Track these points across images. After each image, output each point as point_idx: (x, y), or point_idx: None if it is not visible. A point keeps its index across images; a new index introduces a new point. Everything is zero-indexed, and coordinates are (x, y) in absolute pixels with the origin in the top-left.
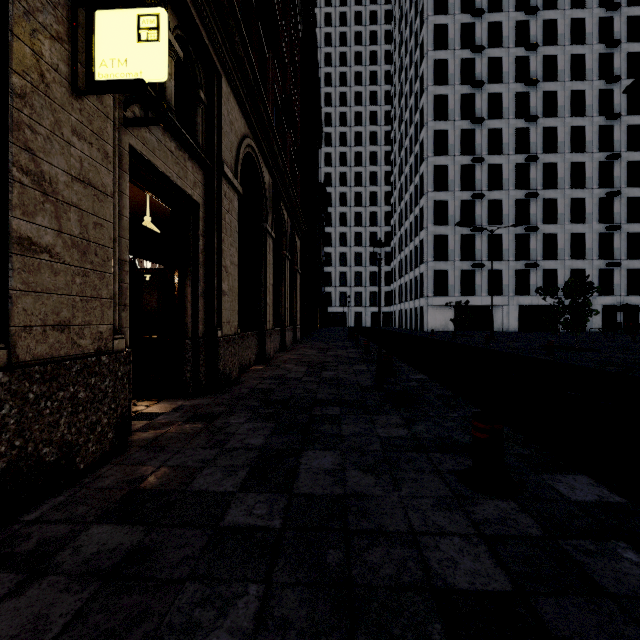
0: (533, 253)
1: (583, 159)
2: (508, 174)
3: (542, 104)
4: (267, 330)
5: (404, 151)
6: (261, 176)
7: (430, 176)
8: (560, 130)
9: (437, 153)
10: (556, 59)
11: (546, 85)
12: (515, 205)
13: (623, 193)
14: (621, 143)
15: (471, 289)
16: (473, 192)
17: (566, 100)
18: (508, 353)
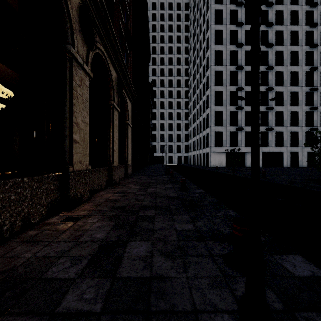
0: (270, 122)
1: (297, 69)
2: None
3: (275, 37)
4: (74, 172)
5: (196, 66)
6: None
7: (212, 77)
8: (285, 53)
9: (216, 64)
10: (282, 12)
11: (277, 27)
12: (260, 95)
13: (318, 89)
14: (317, 61)
15: (235, 142)
16: (237, 87)
17: (288, 36)
18: (299, 188)
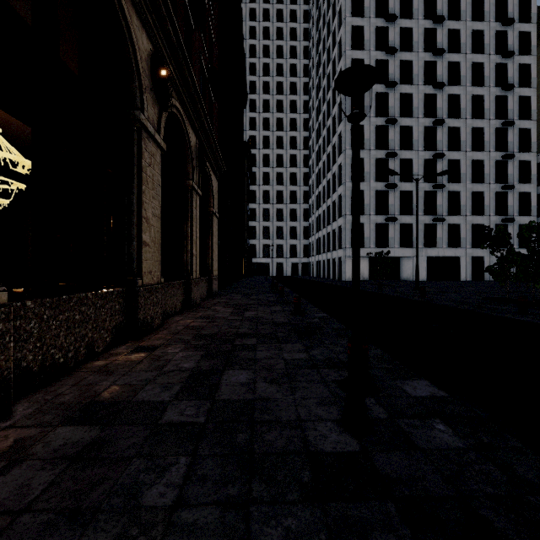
0: (439, 209)
1: (482, 125)
2: (418, 136)
3: (447, 73)
4: (144, 286)
5: (322, 115)
6: (123, 21)
7: (348, 135)
8: (463, 98)
9: None
10: (459, 33)
11: (451, 56)
12: (424, 164)
13: (515, 157)
14: (514, 112)
15: (385, 241)
16: (387, 151)
17: (468, 71)
18: (467, 310)
